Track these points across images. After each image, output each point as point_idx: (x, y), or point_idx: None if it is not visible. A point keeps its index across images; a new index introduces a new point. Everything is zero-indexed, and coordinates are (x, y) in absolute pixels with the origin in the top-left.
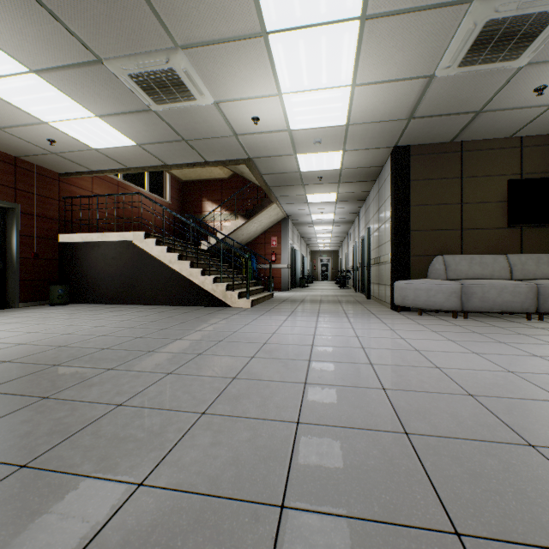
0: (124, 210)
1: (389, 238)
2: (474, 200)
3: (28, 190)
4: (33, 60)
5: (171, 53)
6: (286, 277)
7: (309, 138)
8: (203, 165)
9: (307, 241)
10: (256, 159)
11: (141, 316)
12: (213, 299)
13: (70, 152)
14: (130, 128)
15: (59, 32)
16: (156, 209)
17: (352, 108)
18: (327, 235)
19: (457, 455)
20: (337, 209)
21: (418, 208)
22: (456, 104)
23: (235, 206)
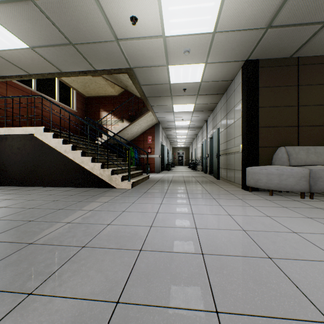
0: (37, 113)
1: (239, 133)
2: (308, 103)
3: None
4: None
5: None
6: (158, 163)
7: (180, 47)
8: (93, 73)
9: (170, 141)
10: (136, 69)
11: (25, 201)
12: (101, 182)
13: None
14: (16, 24)
15: None
16: (65, 115)
17: (222, 10)
18: (183, 137)
19: None
20: (193, 117)
21: (264, 109)
22: (313, 10)
23: (122, 113)
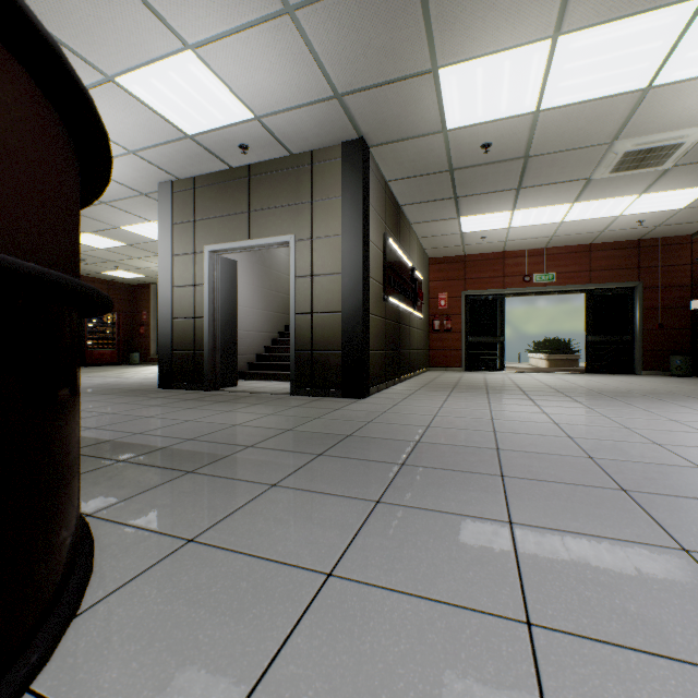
0: None
1: None
2: None
3: (650, 265)
4: (565, 200)
5: (611, 149)
6: None
7: None
8: None
9: None
10: None
11: (684, 389)
12: None
13: (667, 219)
14: (678, 184)
15: (556, 186)
16: None
17: None
18: None
19: (477, 422)
20: None
21: None
22: None
23: None
